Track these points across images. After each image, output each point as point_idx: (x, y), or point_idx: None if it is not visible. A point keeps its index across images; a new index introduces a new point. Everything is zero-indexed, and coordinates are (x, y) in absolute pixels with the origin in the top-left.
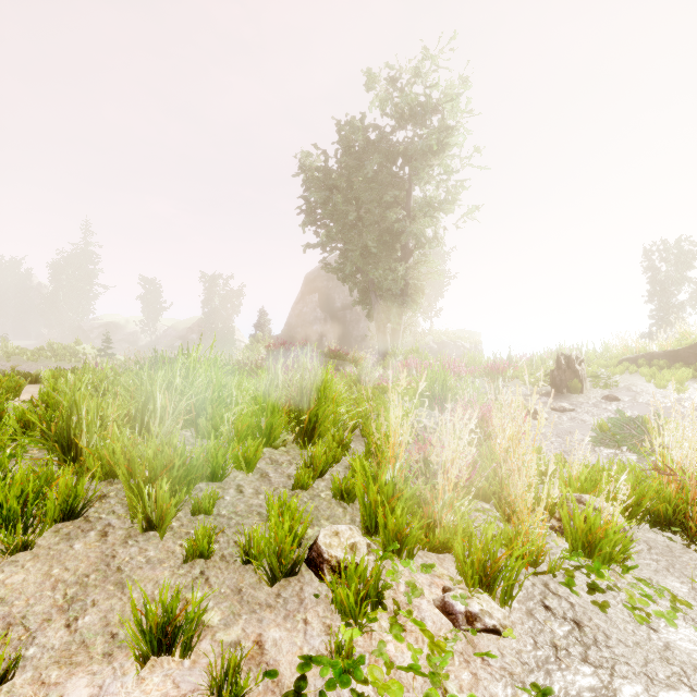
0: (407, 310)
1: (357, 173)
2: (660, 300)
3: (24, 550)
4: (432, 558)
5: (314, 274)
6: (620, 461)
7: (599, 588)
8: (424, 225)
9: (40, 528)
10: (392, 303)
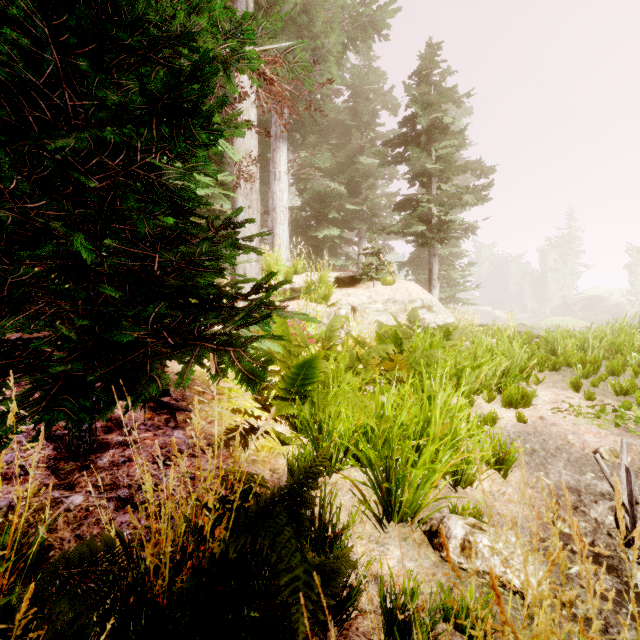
0: None
1: None
2: None
3: (542, 373)
4: None
5: None
6: None
7: None
8: None
9: (545, 371)
10: None
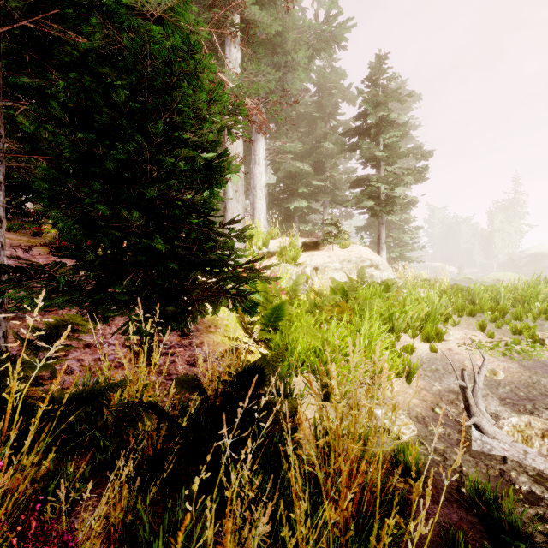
0: None
1: None
2: None
3: (461, 317)
4: None
5: None
6: None
7: None
8: None
9: (464, 316)
10: None
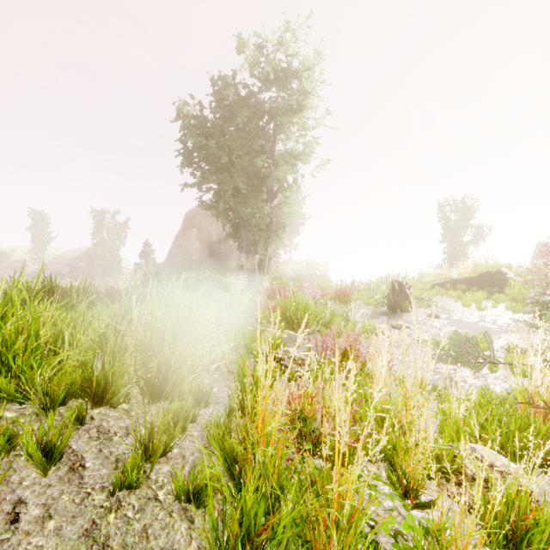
0: (272, 244)
1: (229, 123)
2: (451, 240)
3: None
4: None
5: (193, 213)
6: (481, 388)
7: None
8: (286, 173)
9: None
10: (259, 237)
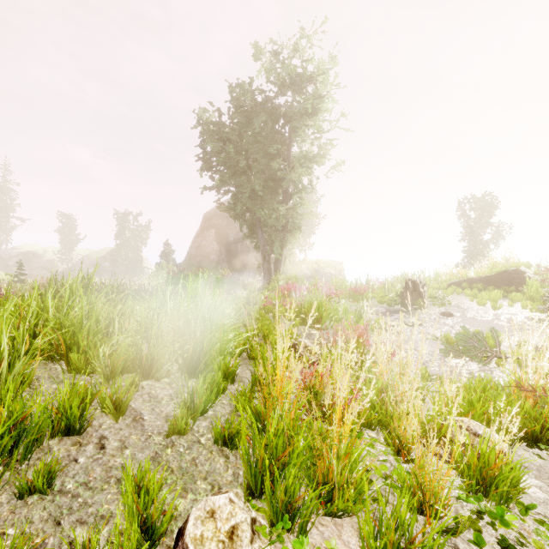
0: (288, 244)
1: (246, 128)
2: (471, 239)
3: None
4: (329, 525)
5: (211, 214)
6: (479, 376)
7: (511, 546)
8: (301, 174)
9: None
10: (275, 237)
